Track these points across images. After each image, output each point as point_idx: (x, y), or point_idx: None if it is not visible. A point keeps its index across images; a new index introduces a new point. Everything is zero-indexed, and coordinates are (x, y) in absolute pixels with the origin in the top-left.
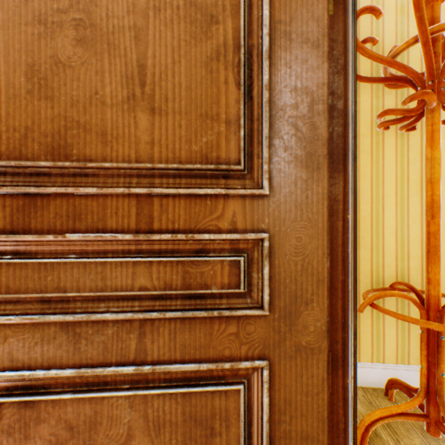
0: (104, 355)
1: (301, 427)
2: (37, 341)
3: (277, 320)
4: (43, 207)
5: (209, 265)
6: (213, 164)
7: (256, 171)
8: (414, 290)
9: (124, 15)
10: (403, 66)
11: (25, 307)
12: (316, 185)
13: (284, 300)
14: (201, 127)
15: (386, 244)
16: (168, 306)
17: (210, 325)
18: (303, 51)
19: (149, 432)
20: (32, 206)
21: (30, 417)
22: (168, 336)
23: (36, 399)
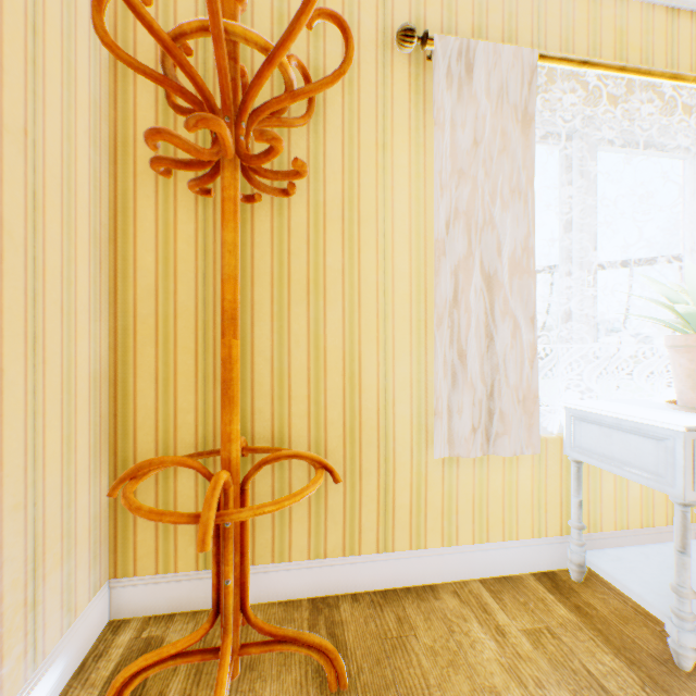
0: None
1: None
2: None
3: None
4: None
5: None
6: None
7: None
8: None
9: None
10: (181, 89)
11: None
12: None
13: None
14: None
15: (258, 379)
16: None
17: None
18: None
19: None
20: None
21: None
22: None
23: None
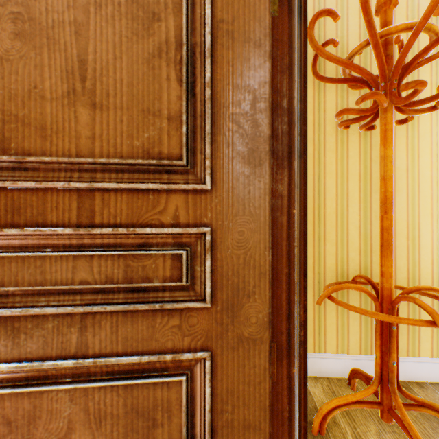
0: (44, 349)
1: (243, 416)
2: None
3: (220, 312)
4: None
5: (151, 258)
6: (155, 159)
7: (200, 166)
8: (371, 283)
9: (64, 10)
10: (358, 67)
11: None
12: (258, 180)
13: (227, 293)
14: (143, 123)
15: (350, 239)
16: (110, 300)
17: (153, 318)
18: (245, 50)
19: (90, 425)
20: None
21: None
22: (110, 330)
23: None
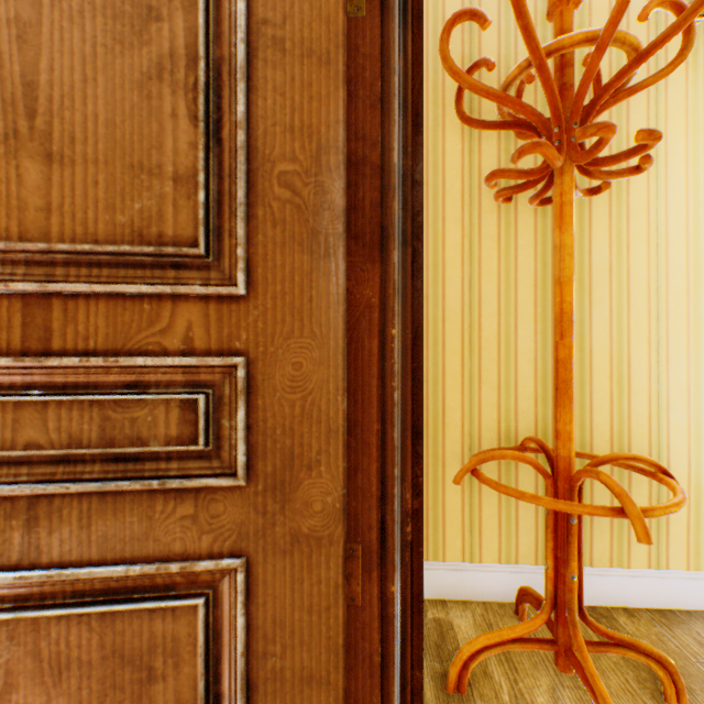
0: None
1: (301, 663)
2: None
3: (262, 495)
4: None
5: (146, 407)
6: (154, 245)
7: (229, 258)
8: (544, 450)
9: None
10: (519, 103)
11: None
12: (325, 281)
13: (274, 463)
14: (132, 186)
15: (520, 380)
16: (79, 475)
17: (150, 504)
18: (305, 70)
19: (44, 679)
20: None
21: None
22: (78, 523)
23: None
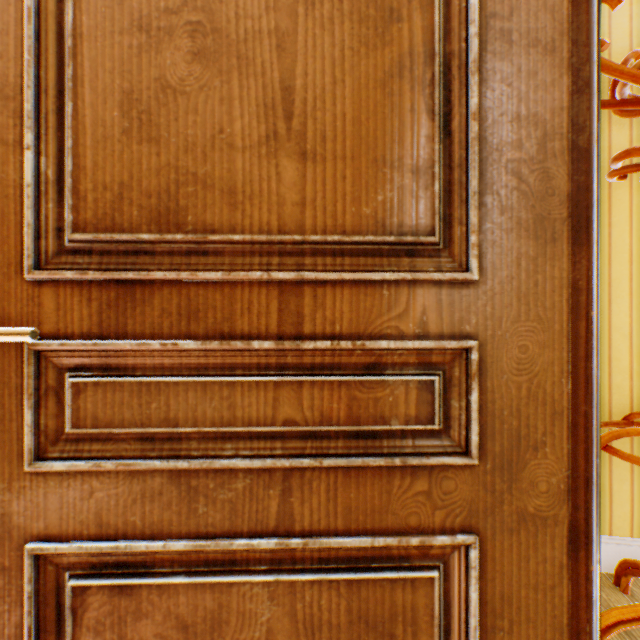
0: (231, 521)
1: (526, 639)
2: (136, 497)
3: (490, 473)
4: (144, 301)
5: (387, 387)
6: (393, 235)
7: (457, 244)
8: None
9: (260, 14)
10: None
11: (118, 447)
12: (549, 265)
13: (500, 443)
14: (374, 179)
15: (614, 354)
16: (325, 450)
17: (387, 479)
18: (530, 59)
19: (298, 638)
20: (128, 300)
21: (127, 609)
22: (325, 495)
23: (135, 583)
